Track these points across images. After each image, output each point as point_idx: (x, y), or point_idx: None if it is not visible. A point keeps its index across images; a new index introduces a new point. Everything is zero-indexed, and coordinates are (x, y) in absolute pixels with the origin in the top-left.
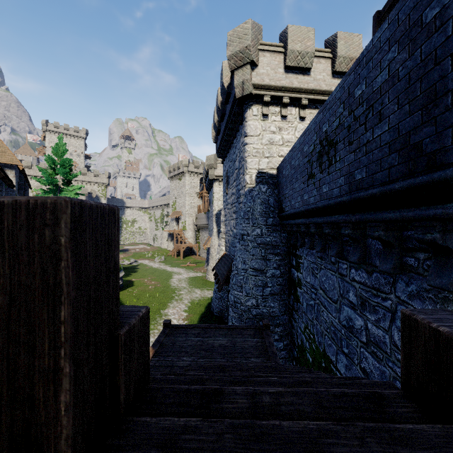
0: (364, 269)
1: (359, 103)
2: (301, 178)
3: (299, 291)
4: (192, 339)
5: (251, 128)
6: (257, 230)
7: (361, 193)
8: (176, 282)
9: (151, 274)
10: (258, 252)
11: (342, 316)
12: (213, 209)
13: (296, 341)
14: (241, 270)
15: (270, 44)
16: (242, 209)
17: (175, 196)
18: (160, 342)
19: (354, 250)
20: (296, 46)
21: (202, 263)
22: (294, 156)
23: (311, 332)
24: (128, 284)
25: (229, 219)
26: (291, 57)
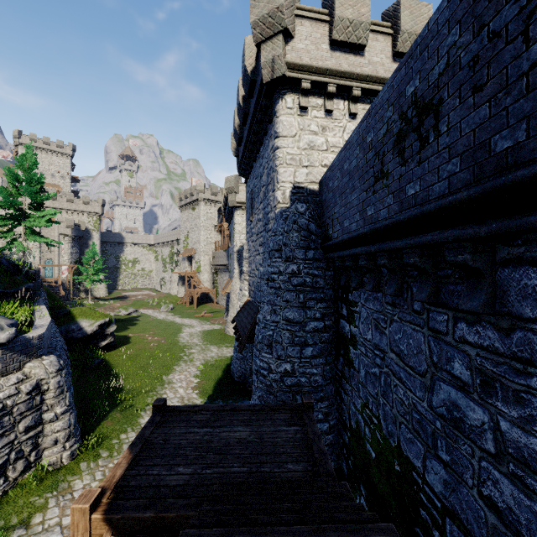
0: (491, 323)
1: (505, 1)
2: (361, 185)
3: (352, 353)
4: (195, 431)
5: (284, 126)
6: (293, 266)
7: (517, 172)
8: (186, 337)
9: (154, 327)
10: (294, 297)
11: (438, 398)
12: (234, 245)
13: (348, 422)
14: (270, 323)
15: (310, 10)
16: (271, 238)
17: (187, 229)
18: (144, 440)
19: (471, 291)
20: (347, 12)
21: (220, 313)
22: (348, 155)
23: (373, 413)
24: (123, 341)
25: (254, 254)
26: (339, 28)
